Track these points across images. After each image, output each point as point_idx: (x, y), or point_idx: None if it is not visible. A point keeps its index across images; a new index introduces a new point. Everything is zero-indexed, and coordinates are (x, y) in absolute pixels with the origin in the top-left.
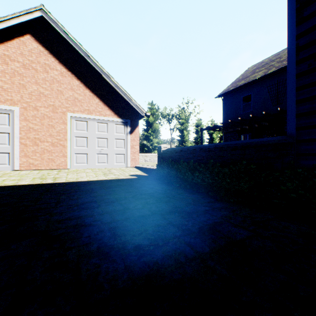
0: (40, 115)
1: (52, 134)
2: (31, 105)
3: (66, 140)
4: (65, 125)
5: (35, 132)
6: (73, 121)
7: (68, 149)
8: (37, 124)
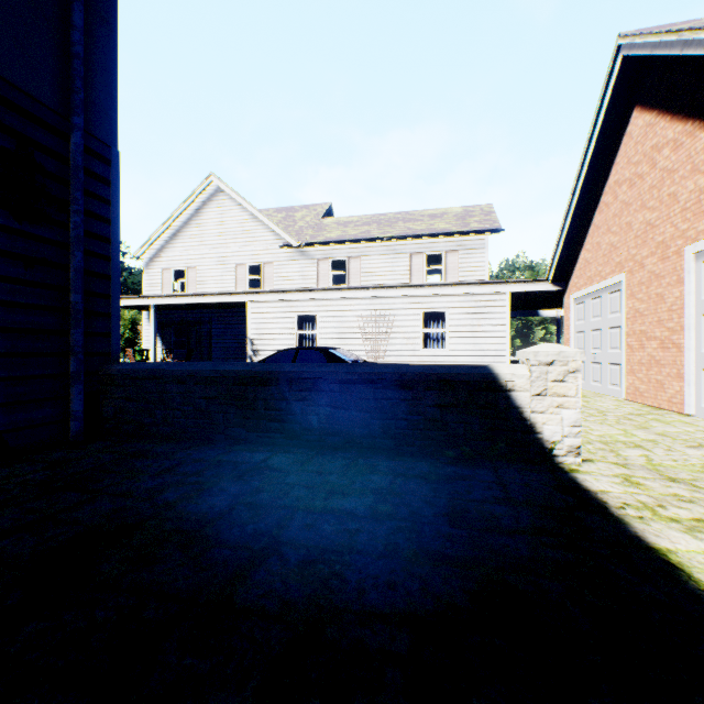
0: (645, 277)
1: (660, 317)
2: (636, 260)
3: (682, 331)
4: (680, 285)
5: (640, 317)
6: (699, 267)
7: (686, 356)
8: (642, 299)
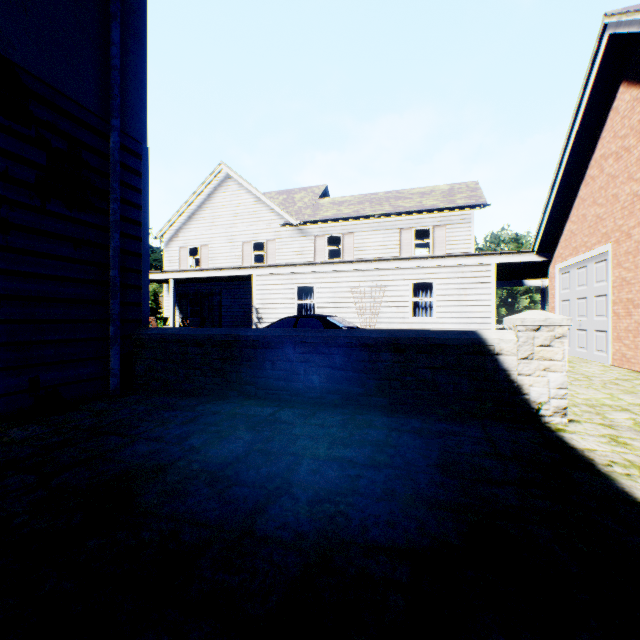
0: (632, 246)
1: None
2: (622, 231)
3: None
4: None
5: (627, 286)
6: None
7: None
8: (628, 268)
